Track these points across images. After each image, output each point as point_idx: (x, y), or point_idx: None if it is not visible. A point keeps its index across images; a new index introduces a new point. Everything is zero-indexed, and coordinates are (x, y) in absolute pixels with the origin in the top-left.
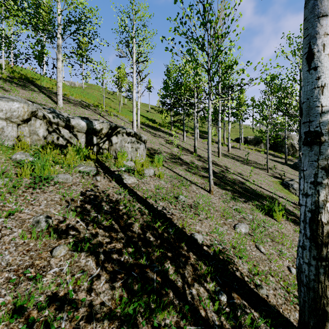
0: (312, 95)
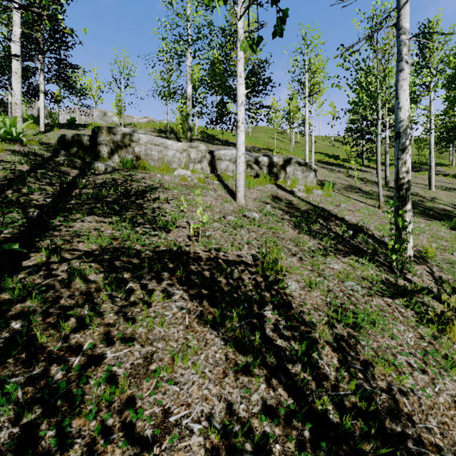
0: (396, 113)
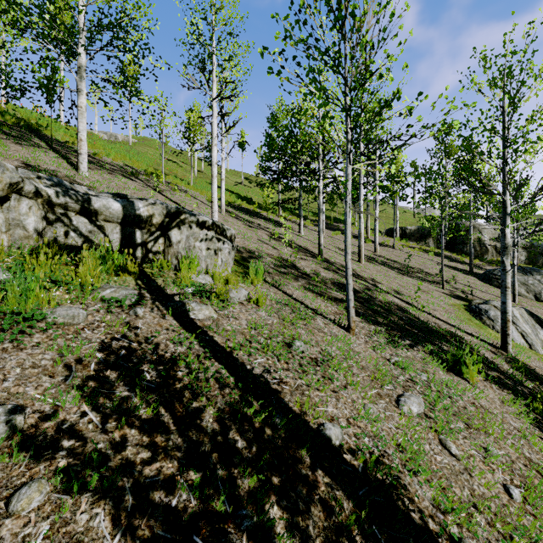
0: None
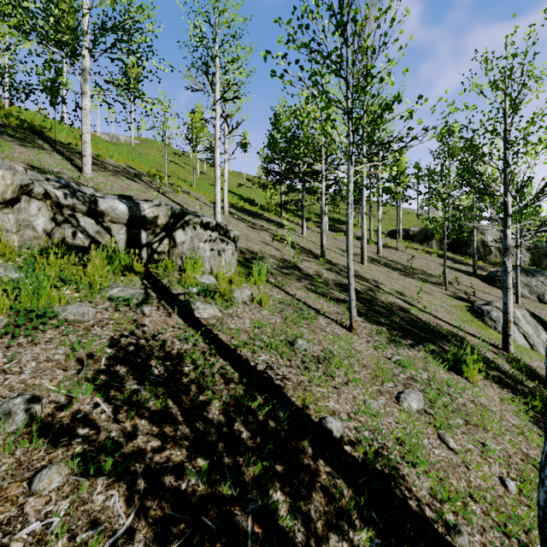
0: None
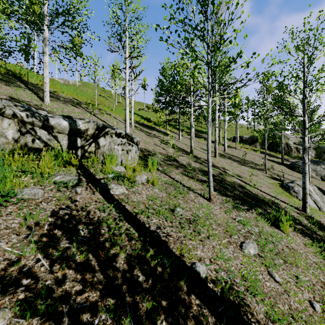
0: None
